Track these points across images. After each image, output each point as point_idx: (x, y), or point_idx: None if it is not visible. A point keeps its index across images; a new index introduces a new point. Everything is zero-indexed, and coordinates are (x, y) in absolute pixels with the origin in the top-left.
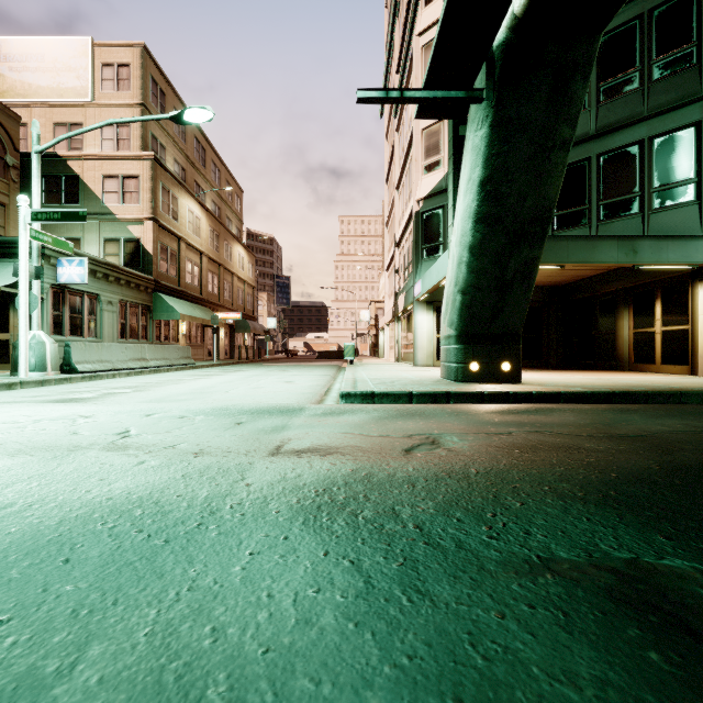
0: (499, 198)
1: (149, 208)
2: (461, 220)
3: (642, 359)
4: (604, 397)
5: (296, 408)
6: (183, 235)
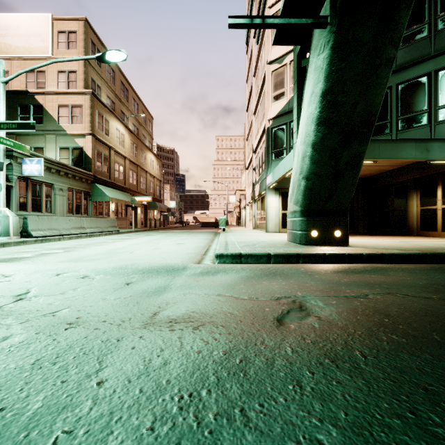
0: (336, 105)
1: (89, 126)
2: (305, 125)
3: (426, 228)
4: (418, 257)
5: (180, 267)
6: (113, 145)
